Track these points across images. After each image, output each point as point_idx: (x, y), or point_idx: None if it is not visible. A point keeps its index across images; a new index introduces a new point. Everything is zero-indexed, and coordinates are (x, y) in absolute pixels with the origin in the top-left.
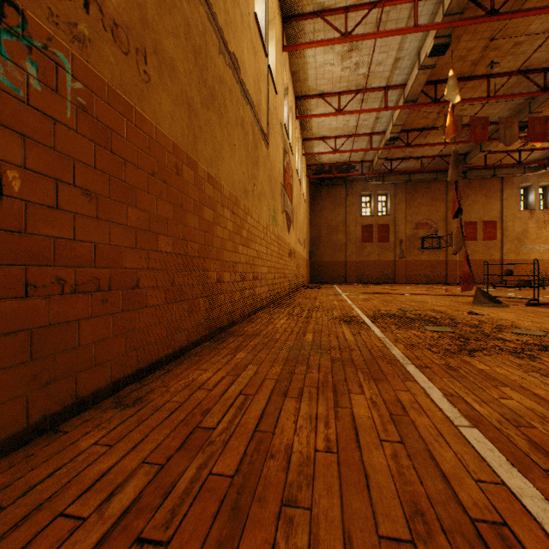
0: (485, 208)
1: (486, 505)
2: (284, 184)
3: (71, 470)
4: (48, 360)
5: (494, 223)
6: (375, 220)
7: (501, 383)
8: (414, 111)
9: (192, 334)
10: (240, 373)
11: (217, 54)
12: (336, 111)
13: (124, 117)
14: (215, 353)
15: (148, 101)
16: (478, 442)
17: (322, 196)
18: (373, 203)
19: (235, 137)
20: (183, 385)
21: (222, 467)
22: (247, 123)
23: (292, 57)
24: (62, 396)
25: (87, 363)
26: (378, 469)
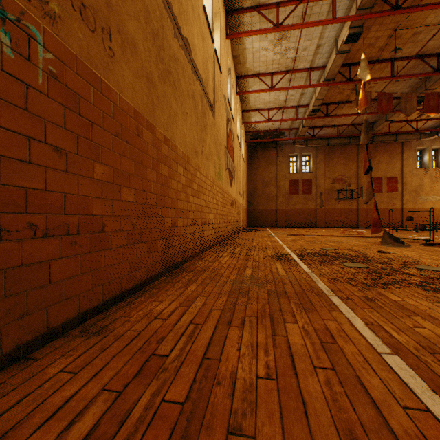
0: (388, 167)
1: (416, 433)
2: (227, 147)
3: (37, 397)
4: (21, 296)
5: (396, 179)
6: (300, 176)
7: (413, 312)
8: (332, 88)
9: (151, 270)
10: (191, 304)
11: (172, 37)
12: (269, 87)
13: (91, 86)
14: (170, 286)
15: (113, 73)
16: (400, 368)
17: (258, 157)
18: (299, 163)
19: (187, 107)
20: (142, 315)
21: (174, 394)
22: (197, 95)
23: (233, 44)
24: (34, 327)
25: (58, 297)
26: (314, 396)
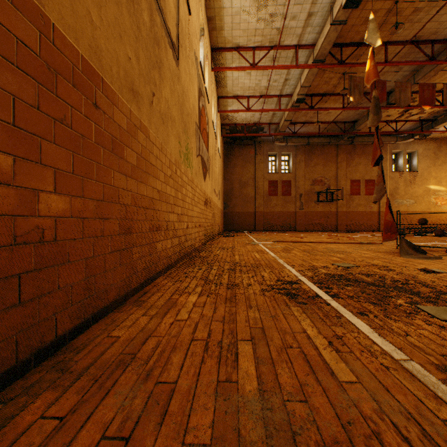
0: (366, 169)
1: None
2: (199, 126)
3: None
4: None
5: (373, 181)
6: (279, 177)
7: None
8: (319, 75)
9: None
10: None
11: None
12: (251, 65)
13: None
14: None
15: None
16: None
17: (235, 154)
18: (278, 162)
19: None
20: None
21: None
22: None
23: None
24: None
25: None
26: None
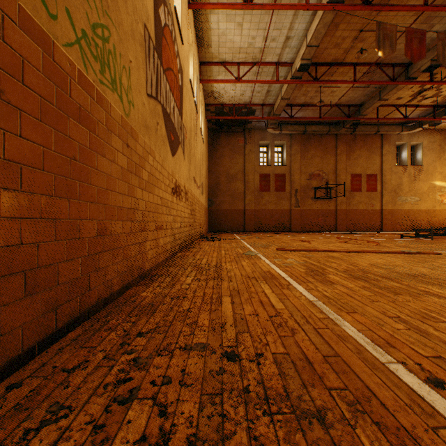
0: (368, 163)
1: None
2: (158, 50)
3: None
4: None
5: (375, 176)
6: (272, 170)
7: None
8: (330, 32)
9: None
10: None
11: None
12: (244, 1)
13: None
14: None
15: None
16: None
17: (222, 144)
18: (271, 153)
19: None
20: None
21: None
22: None
23: None
24: None
25: None
26: None
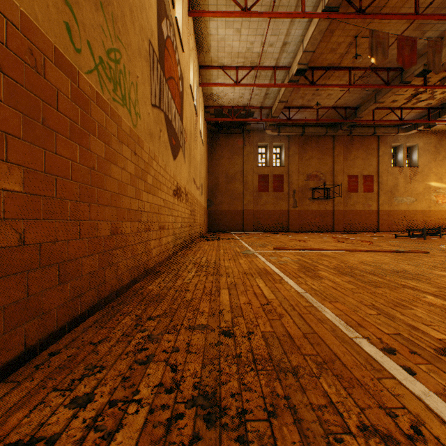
0: (365, 164)
1: None
2: (161, 62)
3: None
4: None
5: (372, 177)
6: (271, 171)
7: None
8: (325, 38)
9: None
10: None
11: None
12: (242, 9)
13: None
14: None
15: None
16: None
17: (221, 145)
18: (269, 154)
19: None
20: None
21: None
22: None
23: None
24: None
25: None
26: None
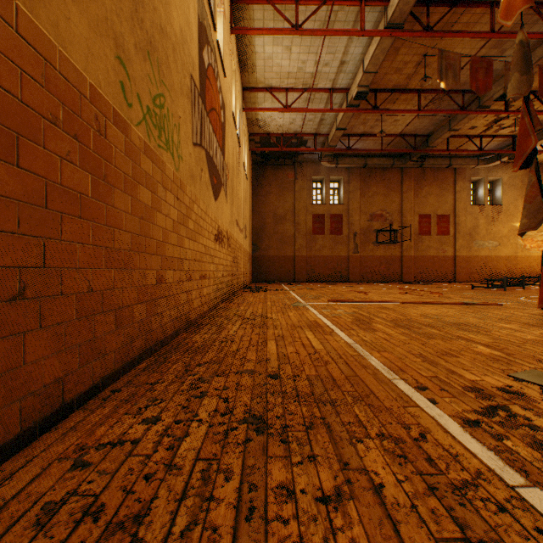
0: (439, 201)
1: None
2: (202, 95)
3: None
4: None
5: (448, 217)
6: (327, 210)
7: None
8: (390, 56)
9: None
10: None
11: None
12: (292, 26)
13: None
14: None
15: None
16: None
17: (268, 179)
18: (325, 190)
19: None
20: None
21: None
22: None
23: None
24: None
25: None
26: None
